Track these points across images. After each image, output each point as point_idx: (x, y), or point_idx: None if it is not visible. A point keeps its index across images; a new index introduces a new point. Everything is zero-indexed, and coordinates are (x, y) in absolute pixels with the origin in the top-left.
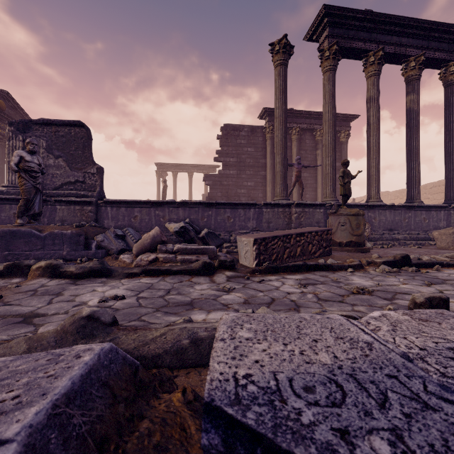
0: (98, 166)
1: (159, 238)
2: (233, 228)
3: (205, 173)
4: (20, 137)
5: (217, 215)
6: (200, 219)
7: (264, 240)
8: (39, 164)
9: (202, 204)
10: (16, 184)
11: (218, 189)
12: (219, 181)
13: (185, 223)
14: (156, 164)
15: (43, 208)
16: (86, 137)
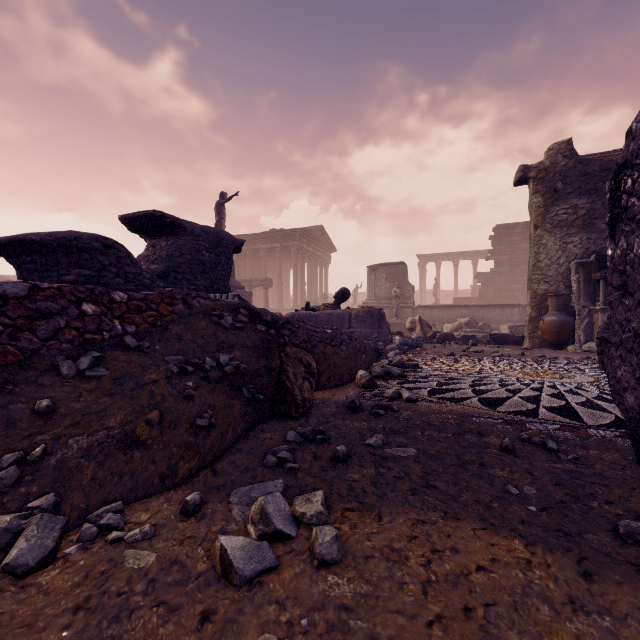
0: (412, 286)
1: (460, 326)
2: (501, 321)
3: (473, 260)
4: (373, 274)
5: (489, 313)
6: (477, 316)
7: (514, 327)
8: (399, 292)
9: (478, 306)
10: (371, 298)
11: (489, 285)
12: (491, 278)
13: (469, 318)
14: (418, 256)
15: (386, 310)
16: (405, 270)
